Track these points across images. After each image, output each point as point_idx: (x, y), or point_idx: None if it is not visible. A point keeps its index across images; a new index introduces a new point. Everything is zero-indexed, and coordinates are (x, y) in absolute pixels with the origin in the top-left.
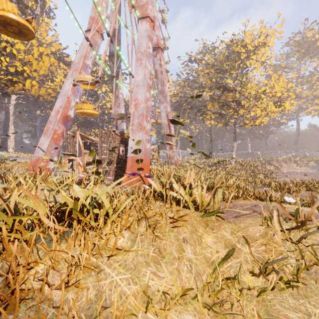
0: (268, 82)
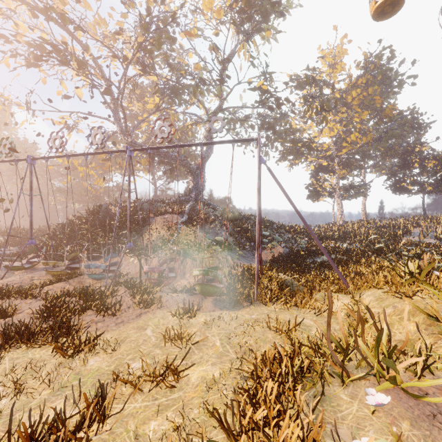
0: None
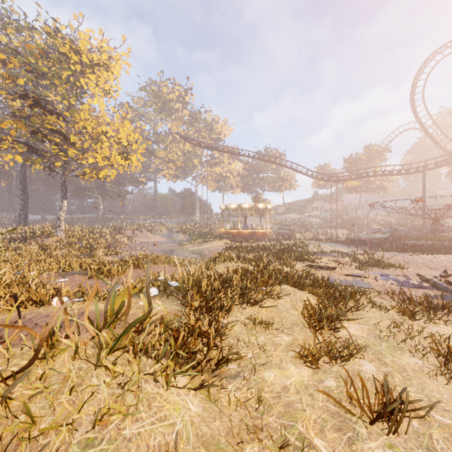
0: (111, 122)
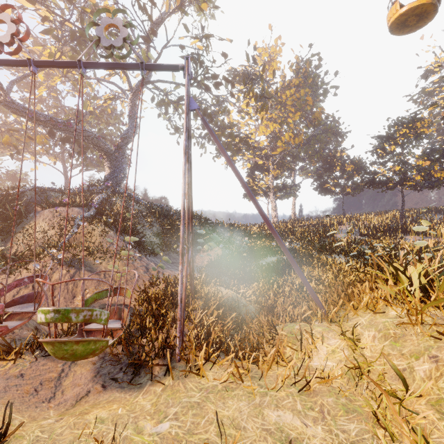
0: None
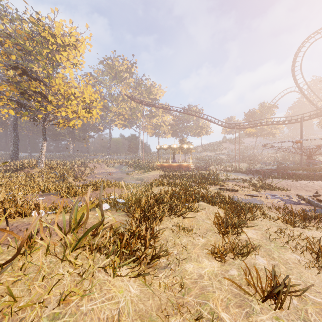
0: (78, 86)
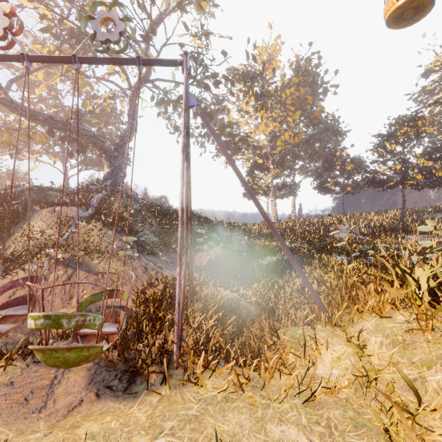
0: None
